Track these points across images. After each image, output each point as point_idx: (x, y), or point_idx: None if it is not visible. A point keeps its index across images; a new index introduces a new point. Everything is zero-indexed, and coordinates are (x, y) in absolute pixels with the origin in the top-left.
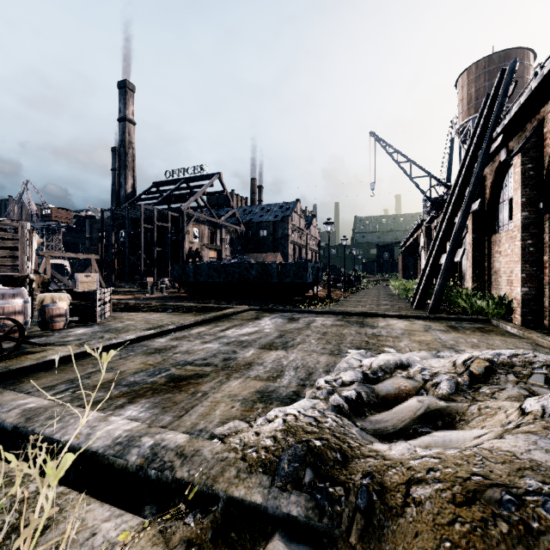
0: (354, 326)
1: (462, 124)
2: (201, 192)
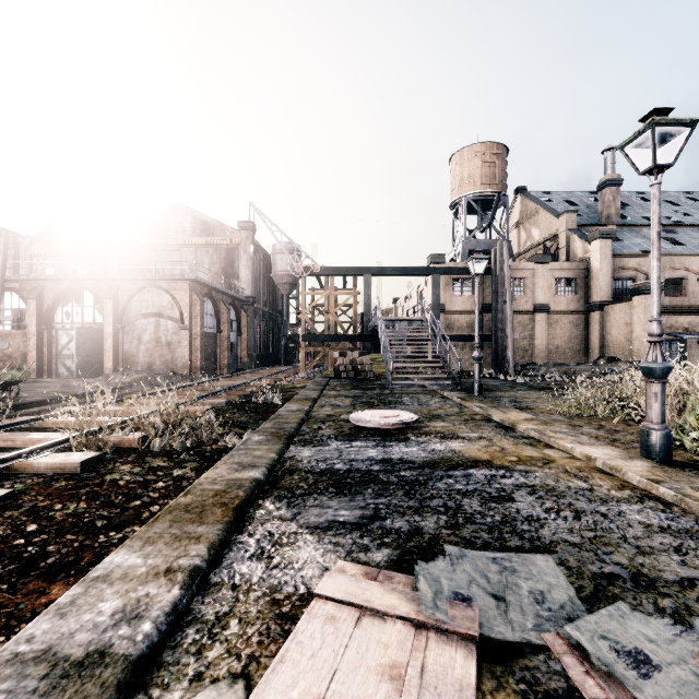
0: None
1: None
2: None
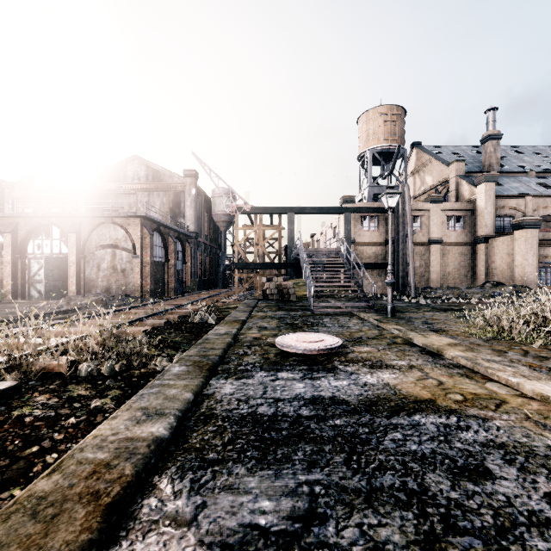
0: None
1: None
2: None
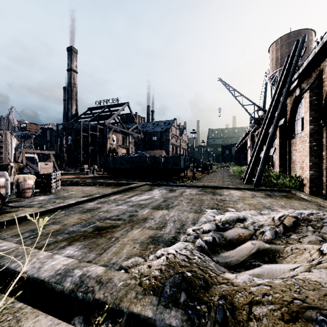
0: (209, 195)
1: (272, 74)
2: (117, 113)
